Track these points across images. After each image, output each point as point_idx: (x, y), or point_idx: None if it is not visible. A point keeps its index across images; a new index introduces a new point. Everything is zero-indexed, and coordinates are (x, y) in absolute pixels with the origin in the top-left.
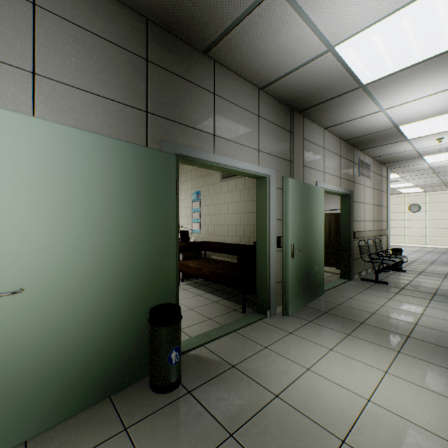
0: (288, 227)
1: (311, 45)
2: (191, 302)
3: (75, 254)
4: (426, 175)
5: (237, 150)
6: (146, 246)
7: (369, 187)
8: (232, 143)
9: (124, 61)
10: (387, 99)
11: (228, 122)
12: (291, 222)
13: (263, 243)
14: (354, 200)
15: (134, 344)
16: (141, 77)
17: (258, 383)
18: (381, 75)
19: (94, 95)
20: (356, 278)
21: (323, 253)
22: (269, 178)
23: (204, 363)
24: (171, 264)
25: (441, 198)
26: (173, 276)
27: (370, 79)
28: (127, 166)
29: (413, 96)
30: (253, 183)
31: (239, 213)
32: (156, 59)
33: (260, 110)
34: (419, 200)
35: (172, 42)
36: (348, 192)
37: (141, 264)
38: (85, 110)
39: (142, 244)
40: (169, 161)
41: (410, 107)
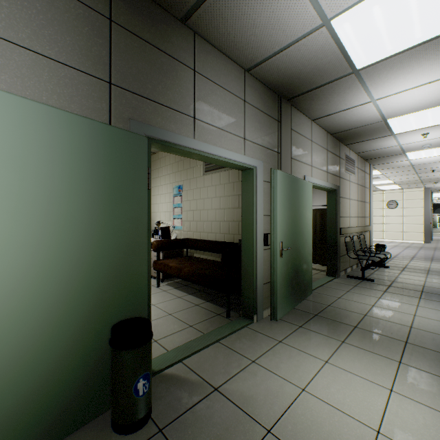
0: (277, 223)
1: (305, 17)
2: (170, 305)
3: (1, 261)
4: (406, 172)
5: (221, 136)
6: (107, 247)
7: (354, 183)
8: (214, 129)
9: (79, 17)
10: (379, 87)
11: (210, 104)
12: (280, 218)
13: (249, 241)
14: (340, 196)
15: (91, 371)
16: (102, 39)
17: (246, 413)
18: (376, 59)
19: (36, 54)
20: (342, 276)
21: (311, 250)
22: (256, 170)
23: (181, 386)
24: (140, 268)
25: (417, 195)
26: (143, 283)
27: (365, 63)
28: (81, 147)
29: (406, 85)
30: (238, 176)
31: (222, 208)
32: (122, 20)
33: (246, 95)
34: (397, 197)
35: (143, 3)
36: (334, 188)
37: (101, 271)
38: (22, 72)
39: (102, 245)
40: (137, 144)
41: (401, 98)
